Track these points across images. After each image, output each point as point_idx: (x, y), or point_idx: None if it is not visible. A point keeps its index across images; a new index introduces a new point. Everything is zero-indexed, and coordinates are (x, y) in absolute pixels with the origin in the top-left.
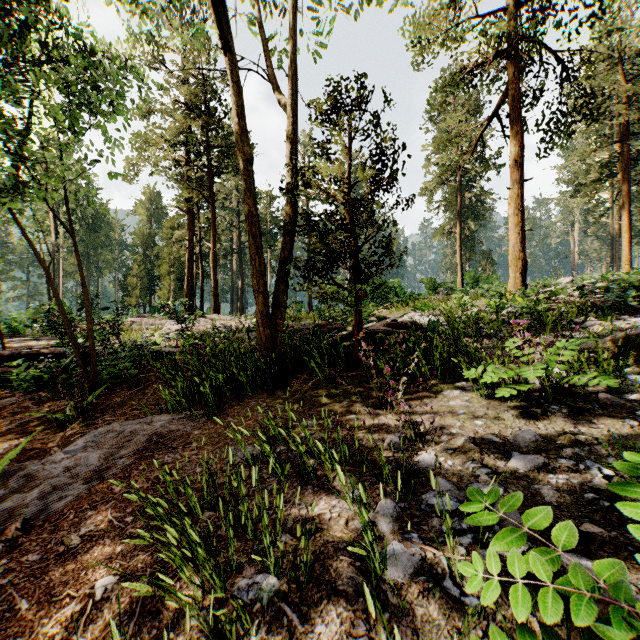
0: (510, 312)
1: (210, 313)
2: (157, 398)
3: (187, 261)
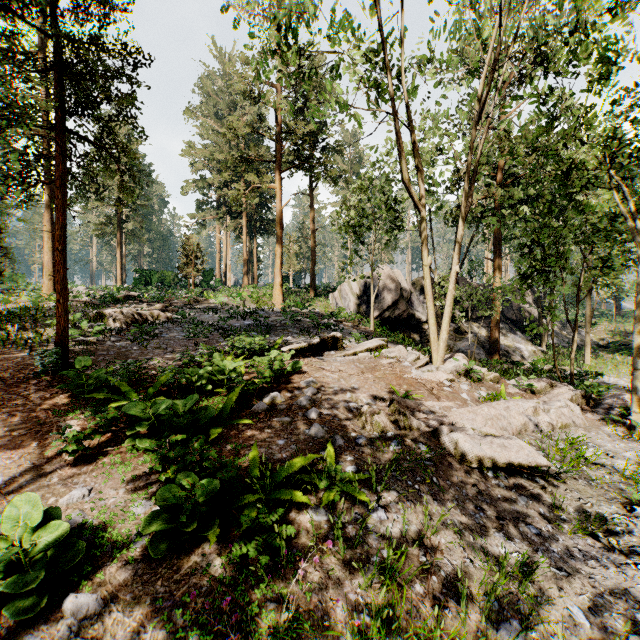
0: (50, 306)
1: None
2: None
3: None
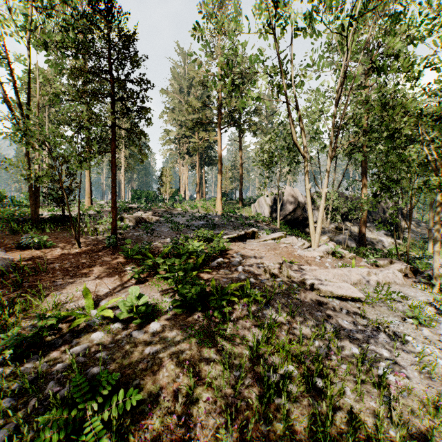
0: (91, 213)
1: None
2: None
3: None
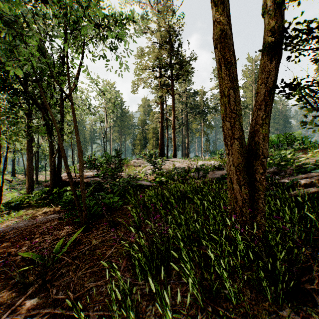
0: None
1: (171, 156)
2: (120, 252)
3: (160, 130)
